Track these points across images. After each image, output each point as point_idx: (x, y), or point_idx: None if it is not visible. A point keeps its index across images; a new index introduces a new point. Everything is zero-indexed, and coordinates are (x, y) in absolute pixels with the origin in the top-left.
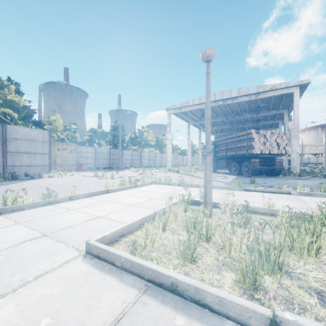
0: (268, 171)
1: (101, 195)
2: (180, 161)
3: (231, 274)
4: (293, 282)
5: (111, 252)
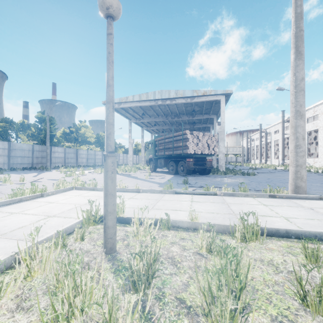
0: (201, 170)
1: None
2: (123, 160)
3: None
4: None
5: None
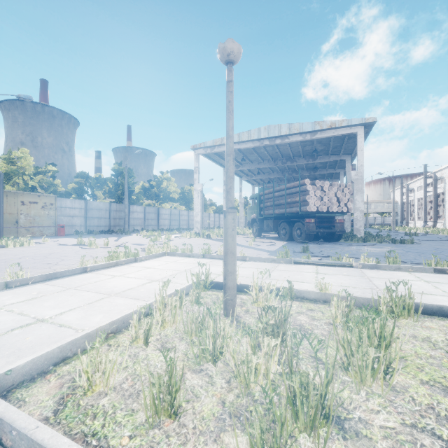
0: (327, 235)
1: (69, 278)
2: (215, 222)
3: (240, 439)
4: (347, 446)
5: None
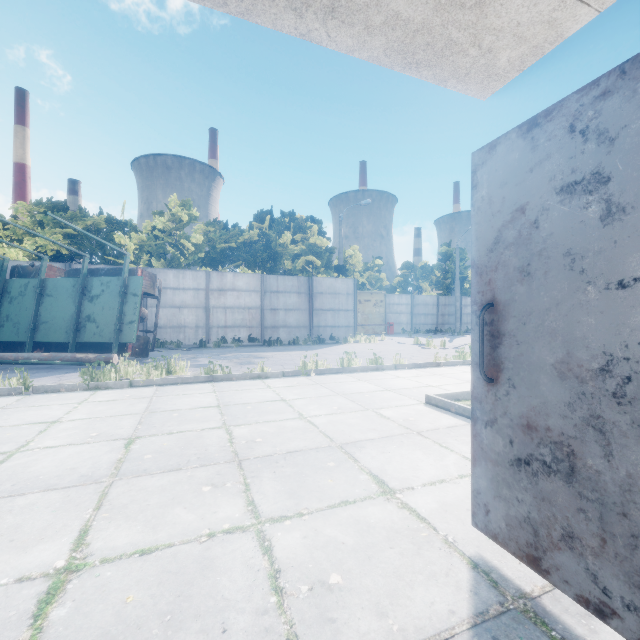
0: None
1: (429, 368)
2: None
3: None
4: None
5: (447, 401)
